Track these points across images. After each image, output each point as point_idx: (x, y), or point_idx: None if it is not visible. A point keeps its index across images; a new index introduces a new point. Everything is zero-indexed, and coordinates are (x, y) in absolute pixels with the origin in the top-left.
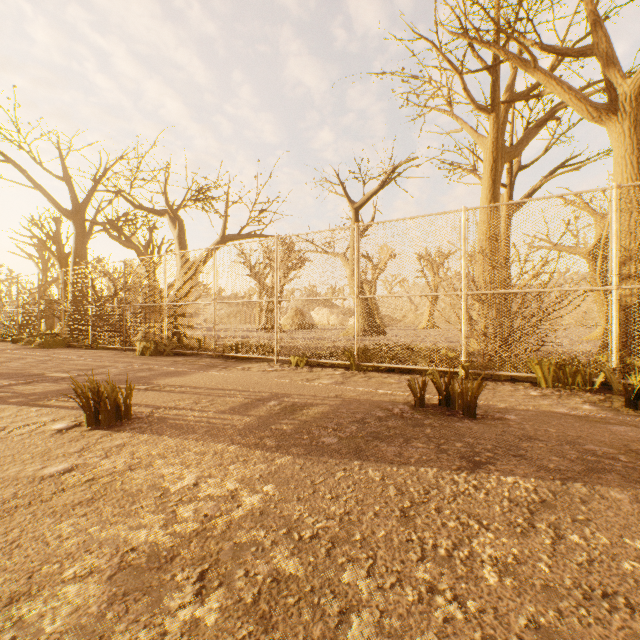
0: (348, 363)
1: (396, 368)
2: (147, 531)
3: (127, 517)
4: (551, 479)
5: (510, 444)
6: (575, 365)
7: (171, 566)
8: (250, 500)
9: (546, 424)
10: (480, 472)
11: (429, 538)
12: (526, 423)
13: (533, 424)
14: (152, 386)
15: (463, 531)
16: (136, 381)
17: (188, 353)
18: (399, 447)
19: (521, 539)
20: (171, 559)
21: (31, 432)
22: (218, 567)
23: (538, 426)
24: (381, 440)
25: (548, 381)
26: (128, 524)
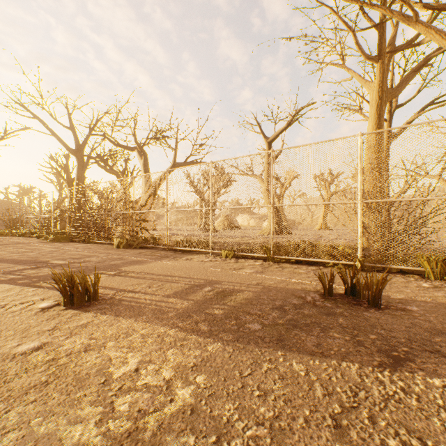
0: (265, 256)
1: (303, 260)
2: (82, 428)
3: (69, 407)
4: None
5: (422, 338)
6: None
7: None
8: (182, 393)
9: None
10: (403, 371)
11: None
12: (429, 315)
13: (437, 316)
14: (119, 272)
15: None
16: (109, 268)
17: (149, 246)
18: (317, 337)
19: None
20: None
21: (22, 310)
22: None
23: (442, 319)
24: (300, 328)
25: (436, 274)
26: (67, 417)
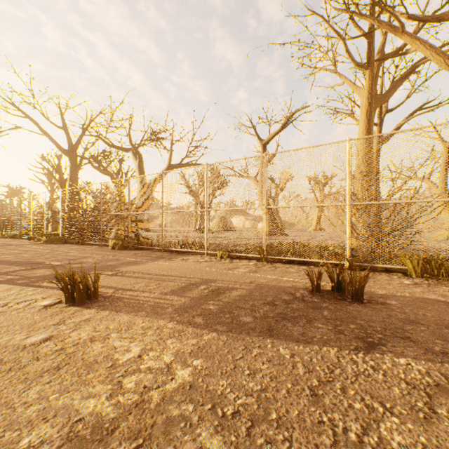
0: (259, 256)
1: (295, 260)
2: (95, 401)
3: (82, 386)
4: (440, 362)
5: (396, 327)
6: (439, 260)
7: (110, 439)
8: (182, 373)
9: (423, 309)
10: (375, 353)
11: (338, 420)
12: (406, 308)
13: (412, 309)
14: (116, 272)
15: (369, 414)
16: (106, 268)
17: (144, 248)
18: (303, 327)
19: (425, 425)
20: (111, 431)
21: (25, 307)
22: (151, 442)
23: (416, 311)
24: (288, 320)
25: (417, 272)
26: (81, 393)
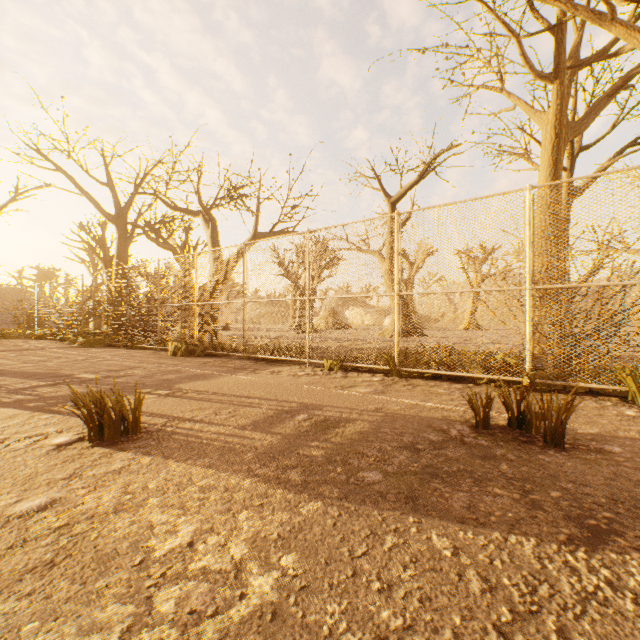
0: (387, 368)
1: (443, 375)
2: None
3: (83, 604)
4: None
5: (633, 497)
6: None
7: None
8: (260, 584)
9: None
10: (607, 551)
11: None
12: None
13: None
14: (174, 391)
15: None
16: (159, 385)
17: (219, 354)
18: (469, 493)
19: None
20: None
21: (28, 447)
22: None
23: None
24: (441, 479)
25: None
26: (78, 622)
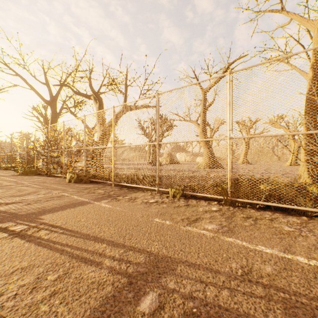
0: (220, 198)
1: (271, 205)
2: None
3: None
4: None
5: None
6: None
7: None
8: None
9: None
10: None
11: None
12: None
13: None
14: (30, 226)
15: None
16: (27, 215)
17: (98, 181)
18: None
19: None
20: None
21: None
22: None
23: None
24: None
25: None
26: None
